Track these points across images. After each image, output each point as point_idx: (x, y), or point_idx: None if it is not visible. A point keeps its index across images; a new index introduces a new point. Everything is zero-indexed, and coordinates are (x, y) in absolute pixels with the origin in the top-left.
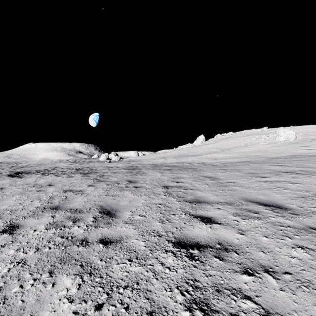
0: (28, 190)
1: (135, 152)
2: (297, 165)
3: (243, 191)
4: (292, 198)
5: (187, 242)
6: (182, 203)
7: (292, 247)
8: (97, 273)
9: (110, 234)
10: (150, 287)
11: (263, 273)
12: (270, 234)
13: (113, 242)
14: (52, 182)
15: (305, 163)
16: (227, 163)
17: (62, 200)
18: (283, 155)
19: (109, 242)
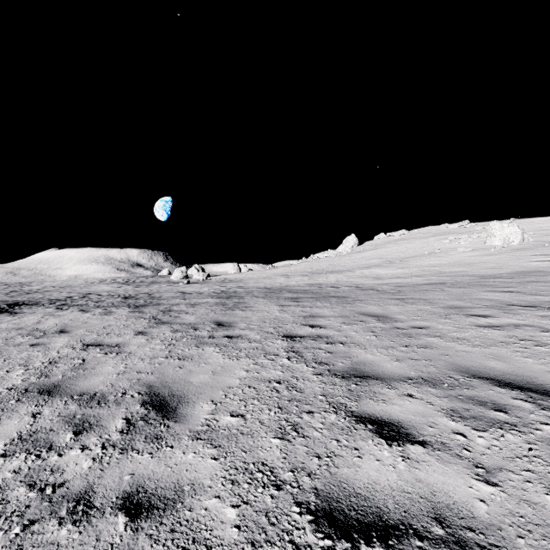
0: (14, 343)
1: (234, 266)
2: (539, 290)
3: (450, 348)
4: None
5: (350, 510)
6: (327, 380)
7: None
8: None
9: (154, 476)
10: None
11: None
12: None
13: (156, 506)
14: (67, 326)
15: None
16: (403, 287)
17: (73, 369)
18: (504, 271)
19: (145, 508)
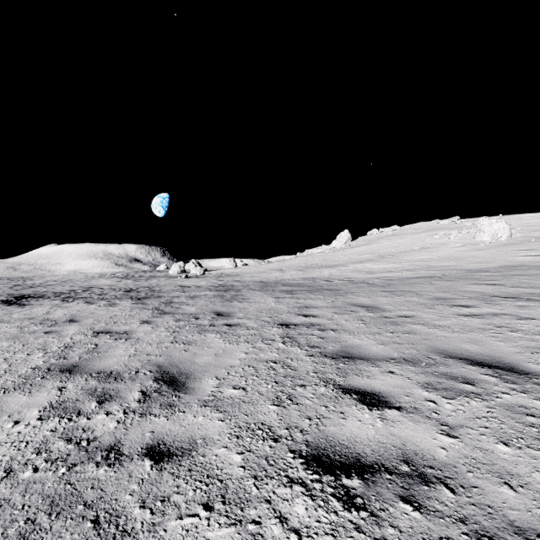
0: (29, 331)
1: (231, 261)
2: (521, 283)
3: (432, 334)
4: (531, 349)
5: (334, 455)
6: (319, 360)
7: None
8: None
9: (171, 433)
10: None
11: None
12: (512, 436)
13: (175, 454)
14: (76, 316)
15: (535, 280)
16: (394, 280)
17: (88, 353)
18: (490, 265)
19: (166, 455)
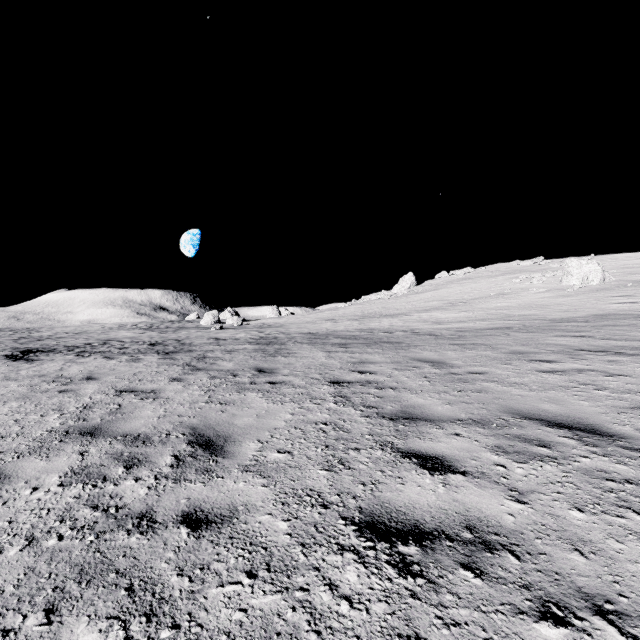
0: (40, 389)
1: (273, 309)
2: (613, 335)
3: (506, 393)
4: (618, 409)
5: (390, 522)
6: (375, 422)
7: None
8: (166, 615)
9: (209, 499)
10: None
11: (592, 619)
12: (588, 501)
13: (214, 521)
14: (94, 373)
15: (629, 332)
16: (465, 331)
17: (110, 414)
18: (579, 314)
19: (204, 522)
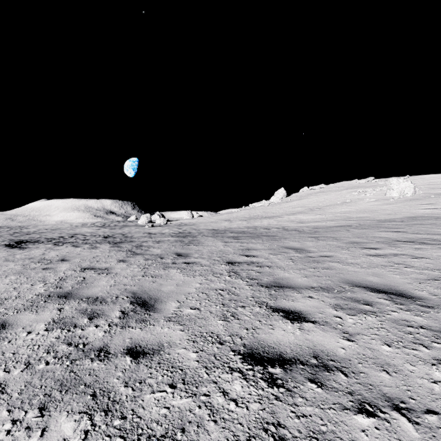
0: (30, 267)
1: (188, 213)
2: (420, 230)
3: (344, 269)
4: (419, 280)
5: (264, 353)
6: (256, 289)
7: (432, 364)
8: (117, 410)
9: (145, 339)
10: (204, 437)
11: (391, 412)
12: (394, 340)
13: (148, 353)
14: (66, 256)
15: (431, 228)
16: (319, 228)
17: (78, 283)
18: (397, 216)
19: (141, 353)
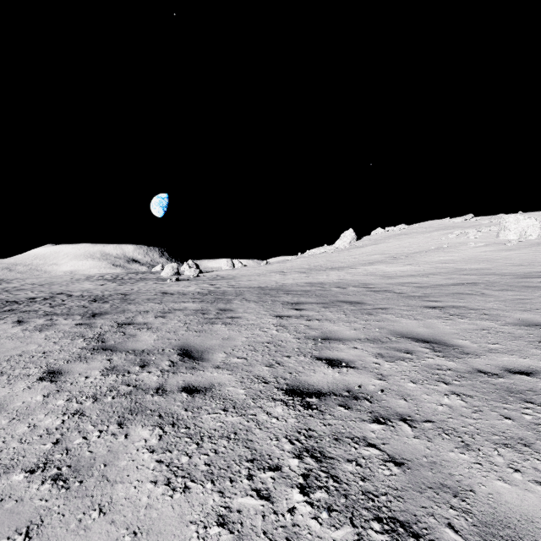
0: None
1: (228, 262)
2: None
3: None
4: None
5: None
6: None
7: None
8: None
9: None
10: None
11: None
12: None
13: None
14: None
15: None
16: (426, 288)
17: None
18: (538, 268)
19: None
